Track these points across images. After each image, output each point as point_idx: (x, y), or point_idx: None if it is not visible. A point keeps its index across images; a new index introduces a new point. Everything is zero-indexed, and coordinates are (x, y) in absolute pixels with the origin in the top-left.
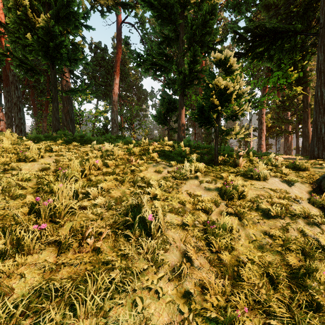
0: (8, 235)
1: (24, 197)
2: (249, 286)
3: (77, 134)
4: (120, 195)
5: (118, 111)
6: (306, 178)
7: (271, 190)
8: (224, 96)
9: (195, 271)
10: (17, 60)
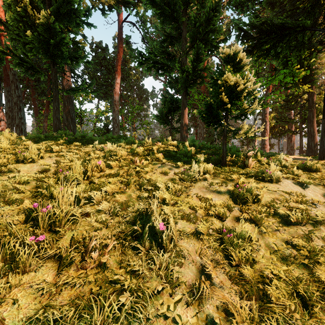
0: (0, 249)
1: (21, 202)
2: (280, 310)
3: (79, 134)
4: (125, 200)
5: (119, 111)
6: (319, 180)
7: (286, 193)
8: (234, 93)
9: (216, 291)
10: (17, 58)
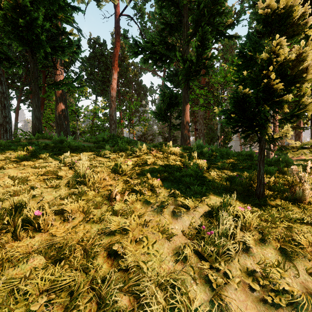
0: None
1: None
2: None
3: (56, 138)
4: None
5: (117, 108)
6: None
7: None
8: (290, 77)
9: None
10: None
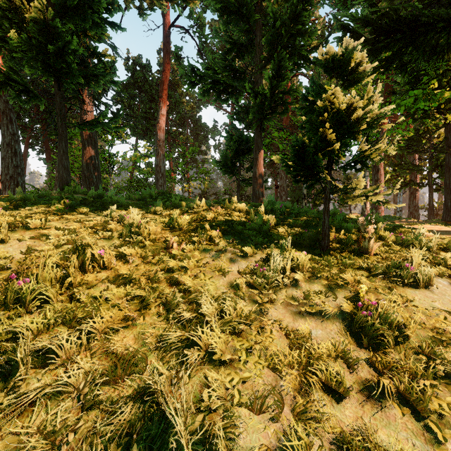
0: None
1: None
2: None
3: (93, 192)
4: (128, 350)
5: (166, 155)
6: None
7: (450, 312)
8: (345, 125)
9: None
10: (3, 76)
